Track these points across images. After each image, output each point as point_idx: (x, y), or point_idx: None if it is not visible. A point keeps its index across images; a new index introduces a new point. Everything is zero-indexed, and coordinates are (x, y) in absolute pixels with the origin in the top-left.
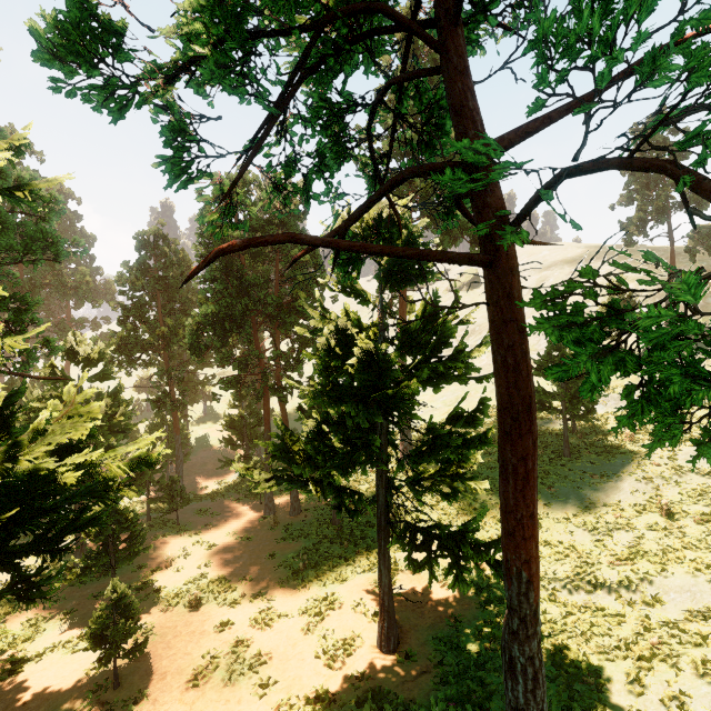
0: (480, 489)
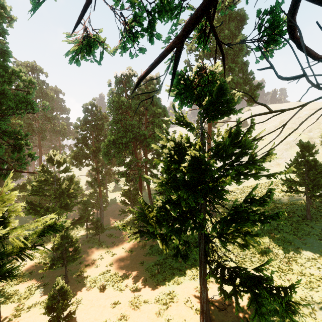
0: (262, 242)
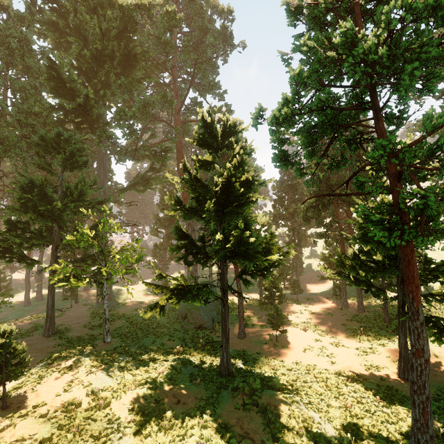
0: None
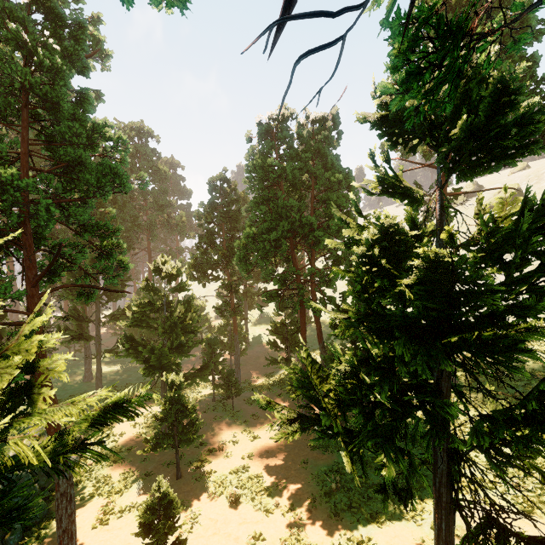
0: None
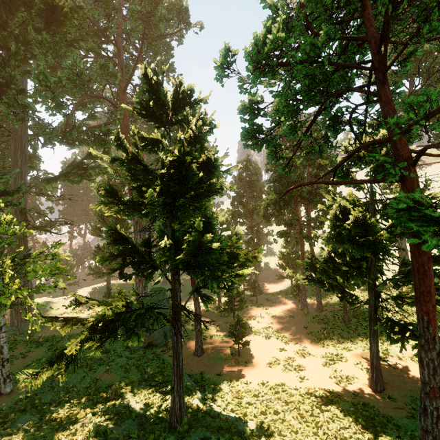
0: None
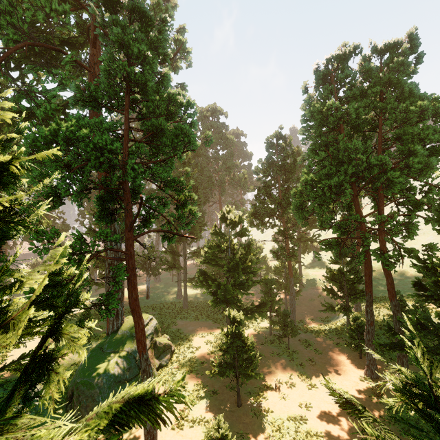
0: None
